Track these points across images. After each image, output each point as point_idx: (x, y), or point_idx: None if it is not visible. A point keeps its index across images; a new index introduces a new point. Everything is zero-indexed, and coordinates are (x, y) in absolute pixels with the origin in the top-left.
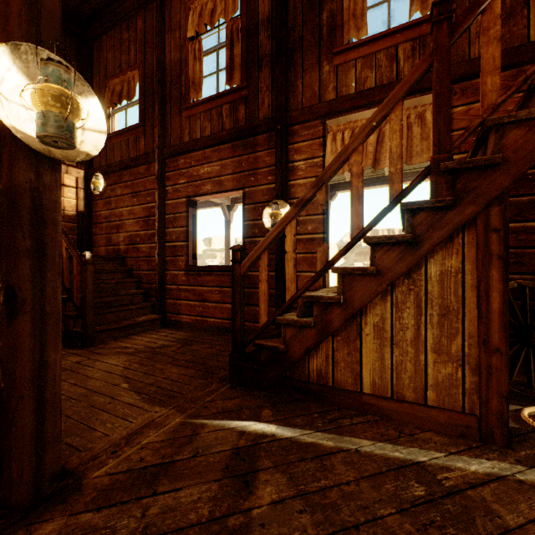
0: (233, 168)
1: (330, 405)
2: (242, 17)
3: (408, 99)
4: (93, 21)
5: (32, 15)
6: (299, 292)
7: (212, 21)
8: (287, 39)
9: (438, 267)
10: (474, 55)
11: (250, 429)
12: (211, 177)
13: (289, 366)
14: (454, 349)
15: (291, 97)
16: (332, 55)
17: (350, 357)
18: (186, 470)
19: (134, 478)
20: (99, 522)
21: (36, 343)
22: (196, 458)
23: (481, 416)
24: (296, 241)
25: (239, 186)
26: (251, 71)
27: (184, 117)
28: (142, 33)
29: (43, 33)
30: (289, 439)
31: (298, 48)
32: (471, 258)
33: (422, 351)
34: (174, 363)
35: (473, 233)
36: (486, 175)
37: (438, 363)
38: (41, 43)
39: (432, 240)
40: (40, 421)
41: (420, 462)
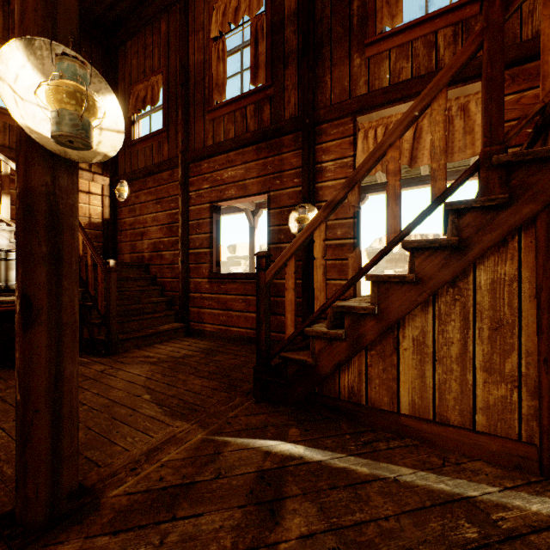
0: (258, 171)
1: (363, 426)
2: (267, 12)
3: (449, 90)
4: (118, 27)
5: (48, 10)
6: (329, 301)
7: (236, 19)
8: (315, 33)
9: (489, 275)
10: (526, 37)
11: (276, 449)
12: (234, 181)
13: (318, 381)
14: (508, 367)
15: (319, 94)
16: (363, 47)
17: (386, 373)
18: (208, 493)
19: (153, 499)
20: (115, 547)
21: (52, 354)
22: (218, 480)
23: (542, 446)
24: (325, 246)
25: (264, 190)
26: (276, 69)
27: (207, 120)
28: (166, 37)
29: (60, 28)
30: (319, 462)
31: (326, 41)
32: (530, 264)
33: (470, 369)
34: (197, 374)
35: (532, 236)
36: (549, 168)
37: (489, 383)
38: (57, 39)
39: (482, 244)
40: (56, 437)
41: (470, 497)
